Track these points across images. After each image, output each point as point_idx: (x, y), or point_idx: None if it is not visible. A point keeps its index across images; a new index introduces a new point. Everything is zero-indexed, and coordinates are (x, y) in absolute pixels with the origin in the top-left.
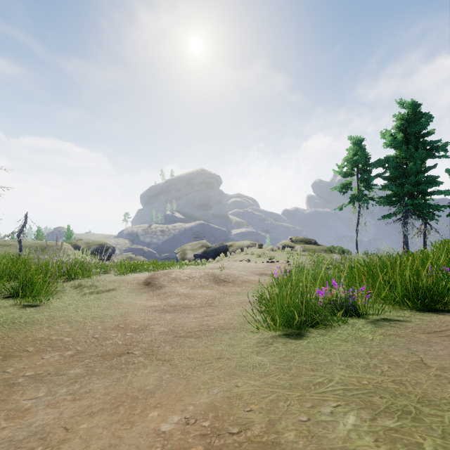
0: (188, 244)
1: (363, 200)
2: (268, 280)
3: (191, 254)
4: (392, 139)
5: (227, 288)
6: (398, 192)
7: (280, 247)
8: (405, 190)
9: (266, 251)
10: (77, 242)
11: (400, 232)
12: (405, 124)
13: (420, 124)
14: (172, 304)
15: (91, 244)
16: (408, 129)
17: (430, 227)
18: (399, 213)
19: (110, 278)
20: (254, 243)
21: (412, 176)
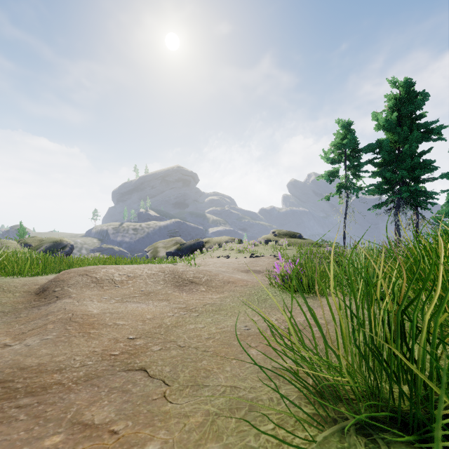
0: (160, 241)
1: (353, 188)
2: (260, 279)
3: (164, 252)
4: (386, 119)
5: (195, 296)
6: (391, 178)
7: (263, 242)
8: (399, 176)
9: (247, 245)
10: (27, 240)
11: (392, 222)
12: (397, 104)
13: (415, 104)
14: None
15: (44, 241)
16: (401, 109)
17: (422, 217)
18: (390, 202)
19: None
20: (233, 239)
21: (408, 159)
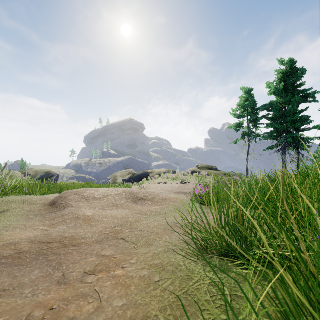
0: (118, 172)
1: (253, 135)
2: (186, 198)
3: (121, 179)
4: (276, 87)
5: (145, 207)
6: (279, 128)
7: (190, 173)
8: (285, 127)
9: (179, 175)
10: (27, 171)
11: (281, 159)
12: (284, 77)
13: (296, 76)
14: (50, 237)
15: (39, 172)
16: (287, 80)
17: (302, 156)
18: (279, 145)
19: (12, 198)
20: (169, 170)
21: (291, 115)
